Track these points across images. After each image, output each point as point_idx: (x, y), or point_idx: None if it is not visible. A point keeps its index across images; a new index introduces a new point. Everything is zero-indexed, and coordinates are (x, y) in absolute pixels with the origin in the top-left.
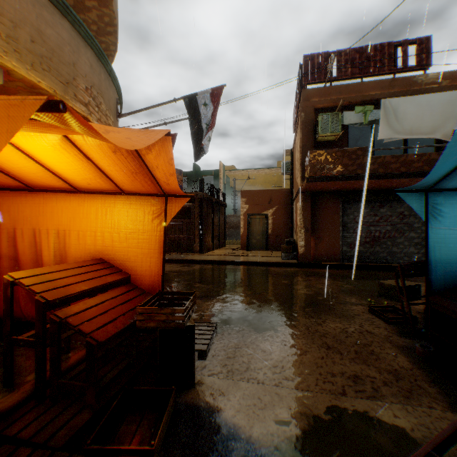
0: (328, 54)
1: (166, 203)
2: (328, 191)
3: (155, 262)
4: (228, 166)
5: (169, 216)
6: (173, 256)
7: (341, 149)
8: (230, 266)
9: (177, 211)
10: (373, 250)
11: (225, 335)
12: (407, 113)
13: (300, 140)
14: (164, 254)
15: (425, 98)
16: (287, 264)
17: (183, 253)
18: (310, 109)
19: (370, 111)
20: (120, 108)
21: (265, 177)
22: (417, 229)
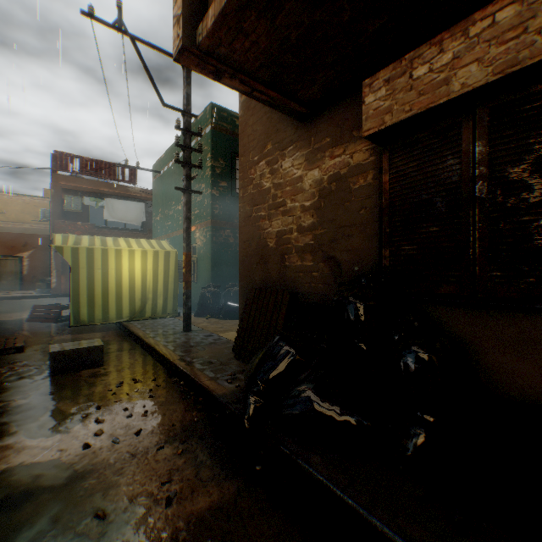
0: (75, 156)
1: None
2: None
3: None
4: None
5: None
6: None
7: (79, 223)
8: None
9: None
10: None
11: None
12: (120, 209)
13: (52, 208)
14: None
15: (129, 203)
16: (41, 296)
17: None
18: (60, 188)
19: (100, 202)
20: None
21: (26, 206)
22: None
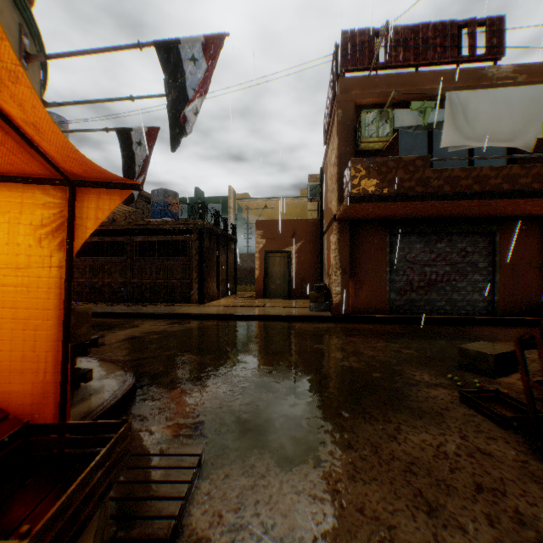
0: (374, 31)
1: (71, 199)
2: (372, 218)
3: (47, 338)
4: (240, 194)
5: (82, 232)
6: (160, 309)
7: (395, 158)
8: (240, 322)
9: (101, 221)
10: (428, 298)
11: (216, 485)
12: (479, 113)
13: (337, 147)
14: (68, 320)
15: (503, 93)
16: (318, 318)
17: (176, 304)
18: (349, 105)
19: (431, 108)
20: (39, 53)
21: (286, 208)
22: (482, 270)
